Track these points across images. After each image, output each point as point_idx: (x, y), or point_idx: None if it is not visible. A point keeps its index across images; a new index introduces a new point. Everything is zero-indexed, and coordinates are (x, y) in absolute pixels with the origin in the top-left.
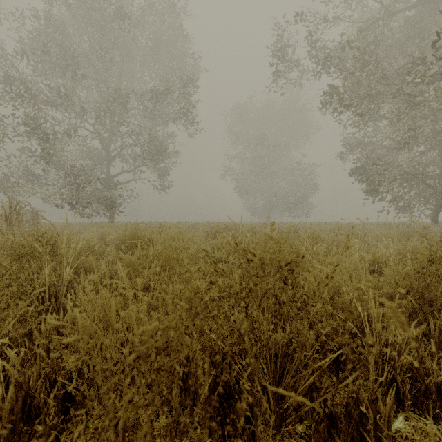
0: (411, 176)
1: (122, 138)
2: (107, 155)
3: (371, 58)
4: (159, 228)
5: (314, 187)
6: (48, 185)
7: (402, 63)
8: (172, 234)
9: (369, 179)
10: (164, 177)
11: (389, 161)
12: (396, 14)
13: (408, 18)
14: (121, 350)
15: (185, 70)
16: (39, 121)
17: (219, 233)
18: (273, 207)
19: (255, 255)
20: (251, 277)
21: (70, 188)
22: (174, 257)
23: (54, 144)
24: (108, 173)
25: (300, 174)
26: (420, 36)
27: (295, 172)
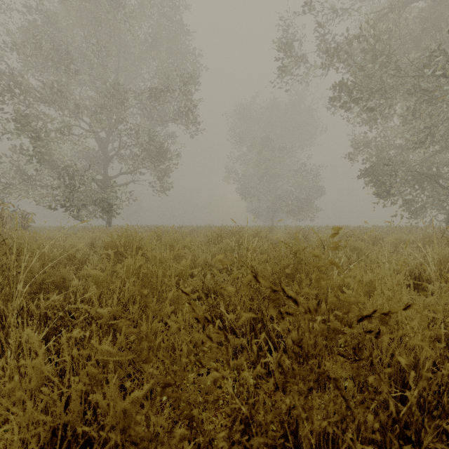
0: (424, 177)
1: (120, 137)
2: (104, 155)
3: (384, 49)
4: (154, 232)
5: (320, 189)
6: (42, 187)
7: (417, 55)
8: (165, 240)
9: (380, 180)
10: (164, 179)
11: (400, 162)
12: (409, 5)
13: (422, 10)
14: (53, 442)
15: (186, 67)
16: (30, 119)
17: (222, 238)
18: (277, 210)
19: (297, 299)
20: (263, 301)
21: (64, 189)
22: (158, 274)
23: (46, 143)
24: (105, 174)
25: (305, 176)
26: (435, 28)
27: (300, 174)
